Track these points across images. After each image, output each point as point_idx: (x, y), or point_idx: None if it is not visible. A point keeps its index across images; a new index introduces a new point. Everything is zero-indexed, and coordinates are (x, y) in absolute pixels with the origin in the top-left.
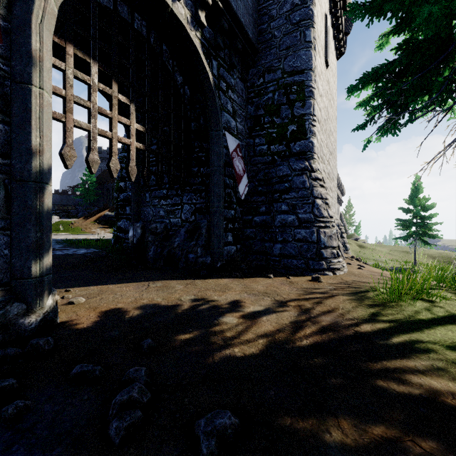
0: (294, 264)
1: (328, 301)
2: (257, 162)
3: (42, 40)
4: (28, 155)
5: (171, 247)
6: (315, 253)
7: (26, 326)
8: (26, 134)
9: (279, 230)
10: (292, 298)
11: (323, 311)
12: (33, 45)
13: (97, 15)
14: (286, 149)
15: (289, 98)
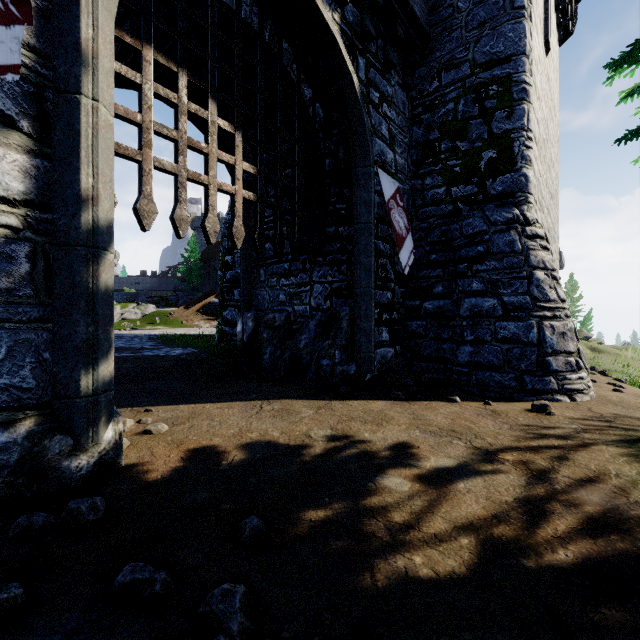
0: (496, 380)
1: (579, 455)
2: (428, 214)
3: (96, 25)
4: (76, 205)
5: (295, 348)
6: (536, 362)
7: (73, 472)
8: (73, 172)
9: (468, 323)
10: (505, 446)
11: (576, 477)
12: (82, 33)
13: (186, 0)
14: (479, 190)
15: (484, 107)
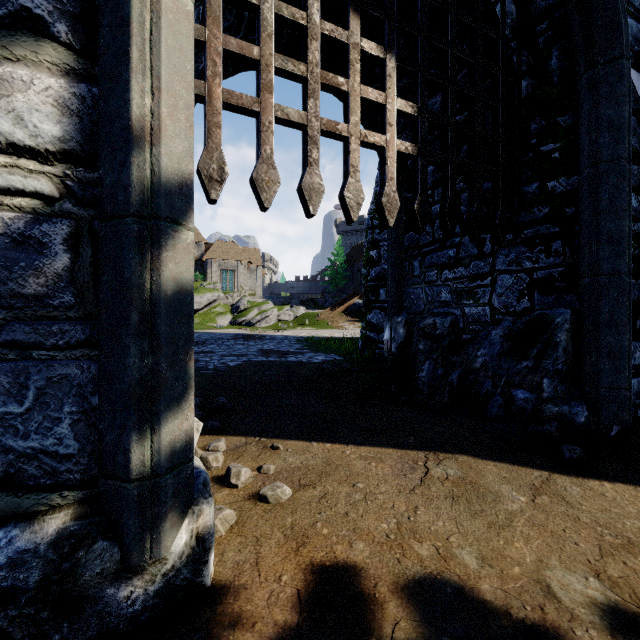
0: None
1: None
2: None
3: None
4: (125, 146)
5: (466, 367)
6: None
7: (122, 607)
8: (122, 90)
9: None
10: None
11: None
12: None
13: None
14: None
15: None
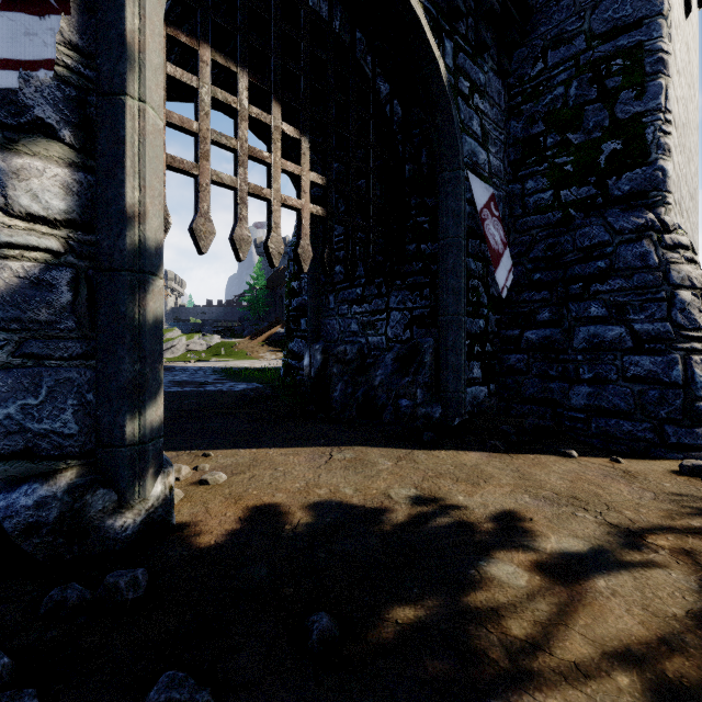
0: (625, 430)
1: None
2: (530, 225)
3: (143, 14)
4: (121, 223)
5: (369, 385)
6: (682, 408)
7: (118, 532)
8: (118, 185)
9: (584, 357)
10: (654, 524)
11: None
12: (127, 24)
13: None
14: (597, 192)
15: (604, 87)
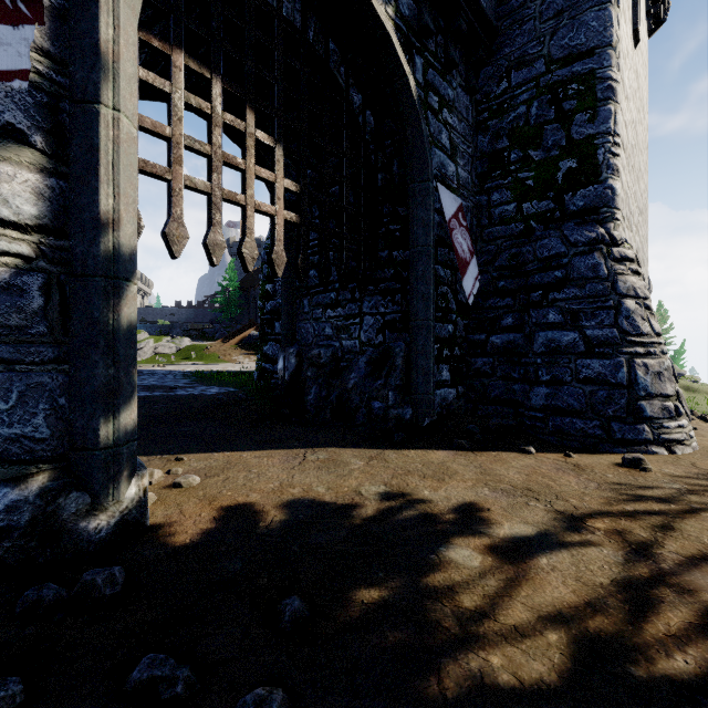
0: (578, 428)
1: (687, 524)
2: (495, 235)
3: (118, 24)
4: (95, 230)
5: (343, 388)
6: (626, 407)
7: (91, 534)
8: (91, 192)
9: (543, 360)
10: (594, 510)
11: (687, 553)
12: (101, 33)
13: None
14: (555, 206)
15: (562, 109)
